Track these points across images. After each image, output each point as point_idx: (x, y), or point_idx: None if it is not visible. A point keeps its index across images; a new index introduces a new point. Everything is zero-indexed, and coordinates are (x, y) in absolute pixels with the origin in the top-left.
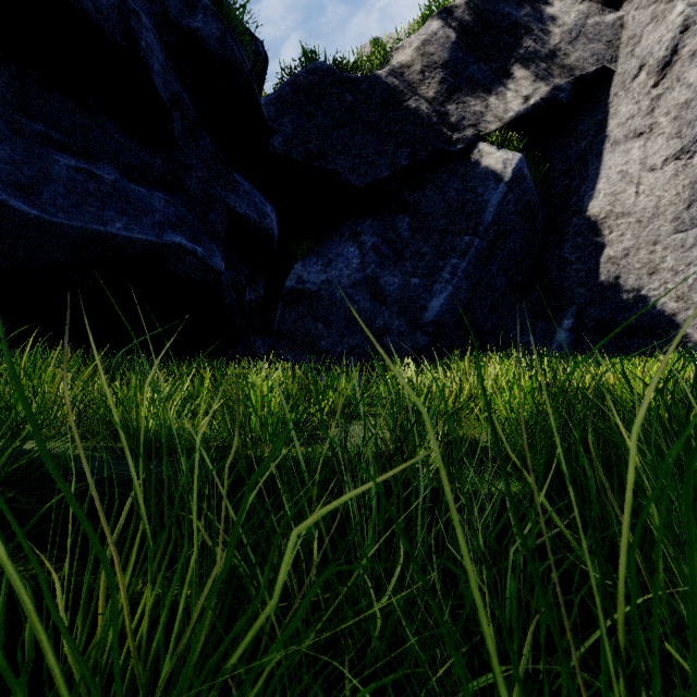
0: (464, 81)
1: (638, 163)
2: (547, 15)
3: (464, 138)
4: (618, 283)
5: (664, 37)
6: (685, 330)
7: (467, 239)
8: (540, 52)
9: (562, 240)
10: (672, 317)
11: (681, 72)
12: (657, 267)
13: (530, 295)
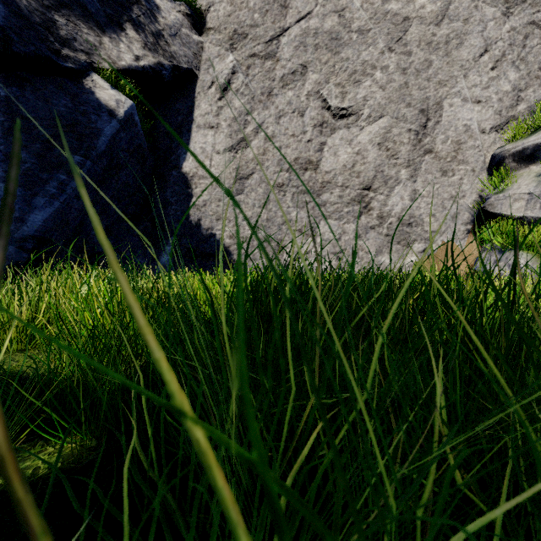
0: (76, 2)
1: (211, 146)
2: (154, 2)
3: (76, 60)
4: (200, 223)
5: (224, 71)
6: (234, 257)
7: (79, 158)
8: (149, 27)
9: (166, 185)
10: (228, 248)
11: (232, 98)
12: (221, 216)
13: (142, 224)
